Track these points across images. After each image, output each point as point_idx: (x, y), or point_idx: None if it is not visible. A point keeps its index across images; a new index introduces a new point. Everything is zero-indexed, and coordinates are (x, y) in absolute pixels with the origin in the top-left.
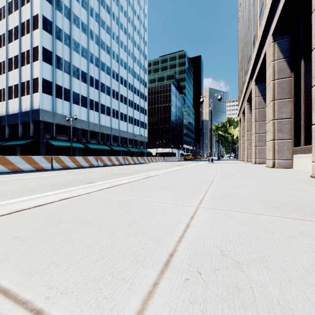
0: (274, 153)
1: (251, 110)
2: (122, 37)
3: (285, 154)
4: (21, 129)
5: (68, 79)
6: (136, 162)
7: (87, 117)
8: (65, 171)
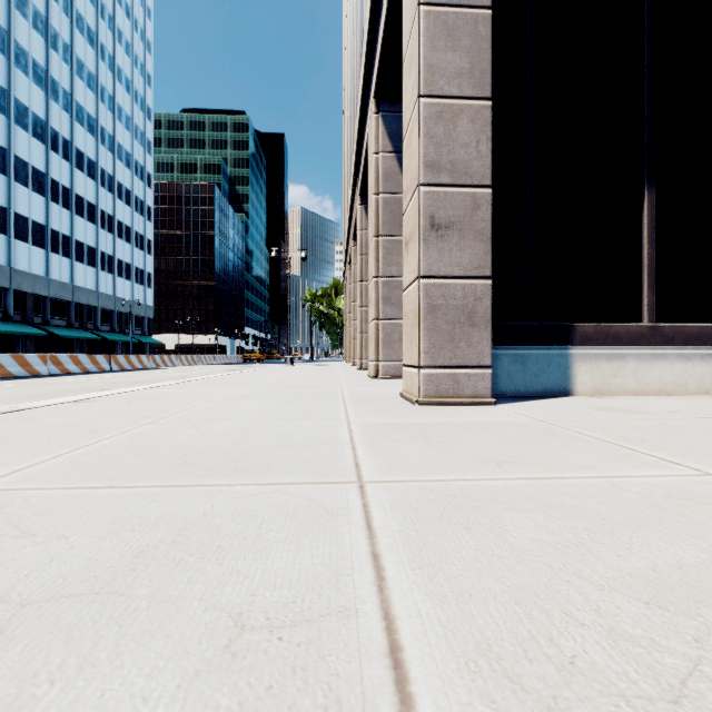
0: (362, 351)
1: None
2: (83, 51)
3: None
4: None
5: None
6: (137, 367)
7: None
8: (2, 383)
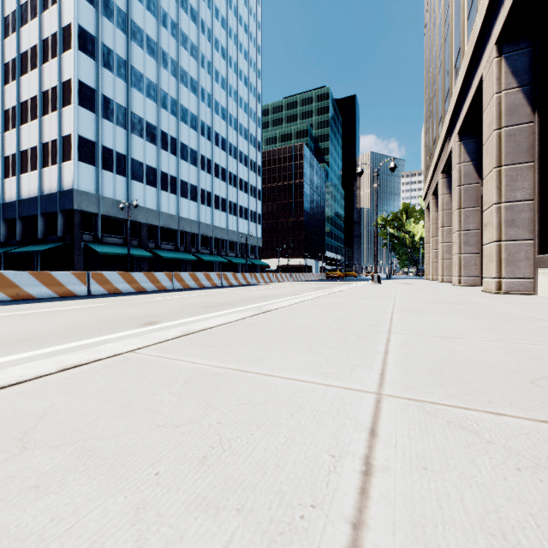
0: (500, 267)
1: (449, 188)
2: (218, 64)
3: (521, 268)
4: (43, 224)
5: (123, 137)
6: (242, 283)
7: (156, 203)
8: (111, 299)
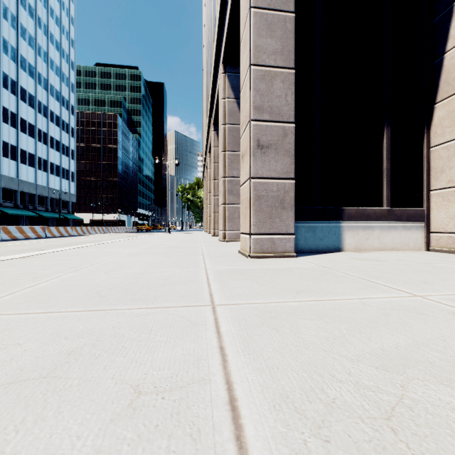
0: (215, 224)
1: None
2: (25, 20)
3: None
4: None
5: None
6: (64, 234)
7: None
8: None
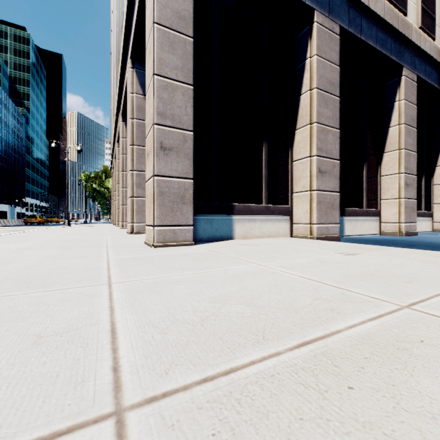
0: (124, 217)
1: None
2: None
3: None
4: None
5: None
6: None
7: None
8: None
